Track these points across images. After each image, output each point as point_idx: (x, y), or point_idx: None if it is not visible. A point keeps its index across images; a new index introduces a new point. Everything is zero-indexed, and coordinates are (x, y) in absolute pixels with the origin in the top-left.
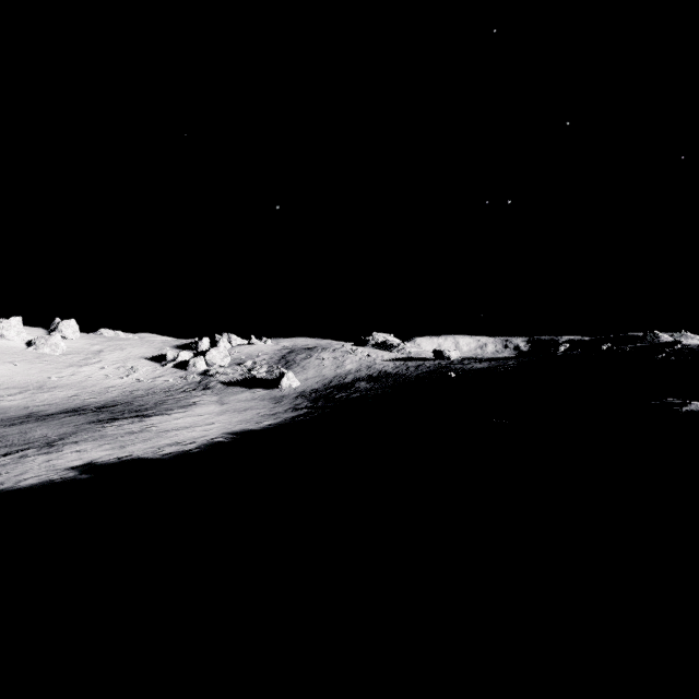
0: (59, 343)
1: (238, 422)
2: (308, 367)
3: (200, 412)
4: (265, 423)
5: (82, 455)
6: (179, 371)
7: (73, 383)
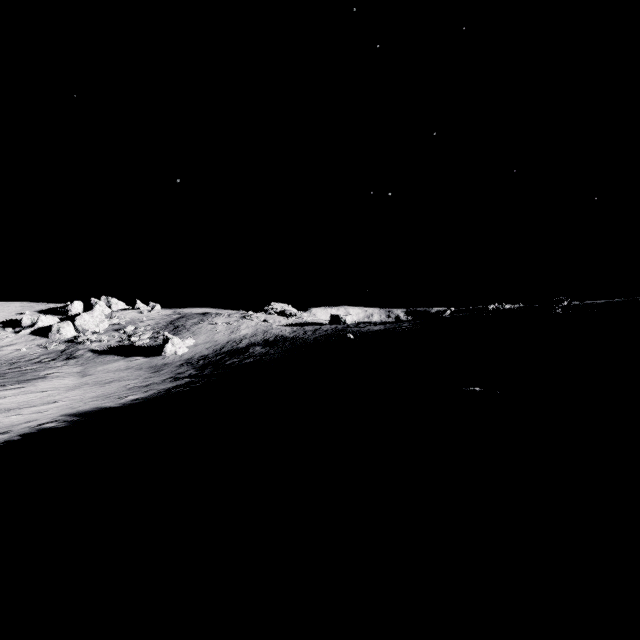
0: None
1: (93, 398)
2: (199, 332)
3: (45, 387)
4: (130, 397)
5: None
6: (38, 339)
7: None
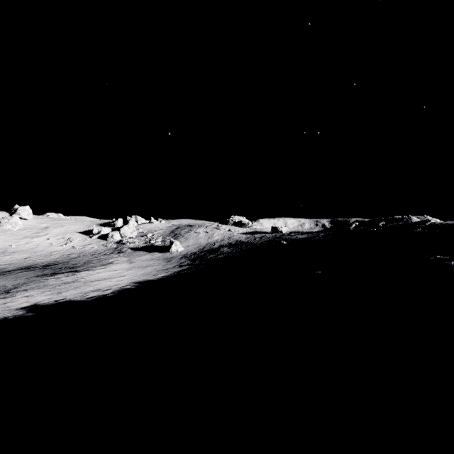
0: (17, 222)
1: (141, 274)
2: (189, 238)
3: (115, 268)
4: (160, 275)
5: (29, 299)
6: (102, 241)
7: (27, 249)
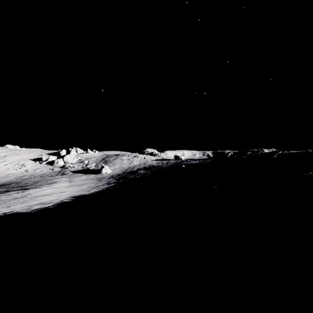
0: None
1: (78, 191)
2: (115, 163)
3: (58, 186)
4: (92, 191)
5: None
6: (49, 166)
7: None
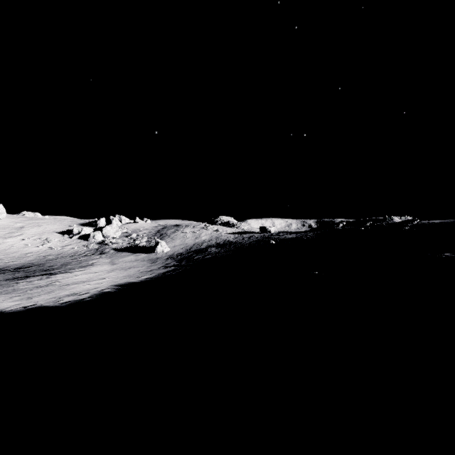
0: None
1: (123, 277)
2: (176, 238)
3: (95, 270)
4: (144, 277)
5: None
6: (82, 241)
7: None
